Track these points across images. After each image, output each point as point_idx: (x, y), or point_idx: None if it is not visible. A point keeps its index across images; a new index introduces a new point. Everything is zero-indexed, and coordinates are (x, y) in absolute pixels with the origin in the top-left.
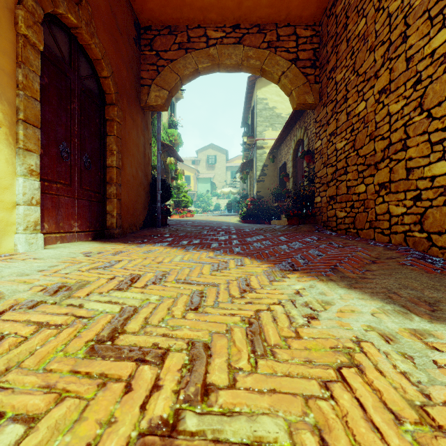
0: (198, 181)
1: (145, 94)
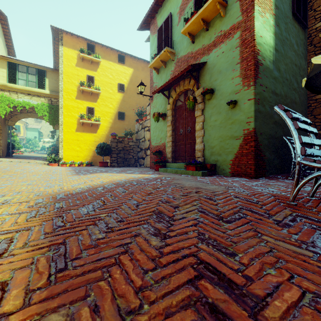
0: (27, 130)
1: (7, 122)
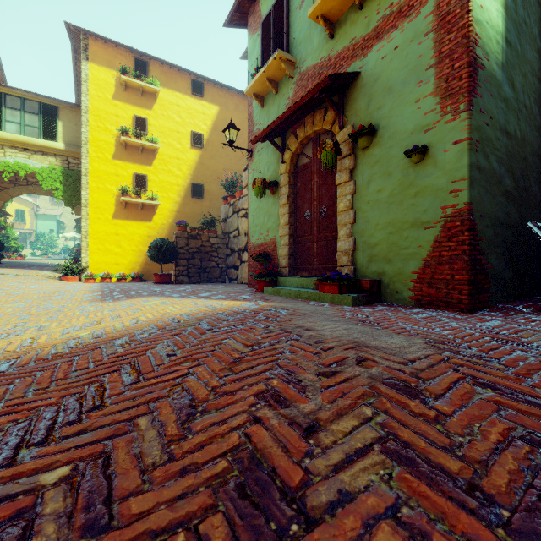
0: (37, 217)
1: None
